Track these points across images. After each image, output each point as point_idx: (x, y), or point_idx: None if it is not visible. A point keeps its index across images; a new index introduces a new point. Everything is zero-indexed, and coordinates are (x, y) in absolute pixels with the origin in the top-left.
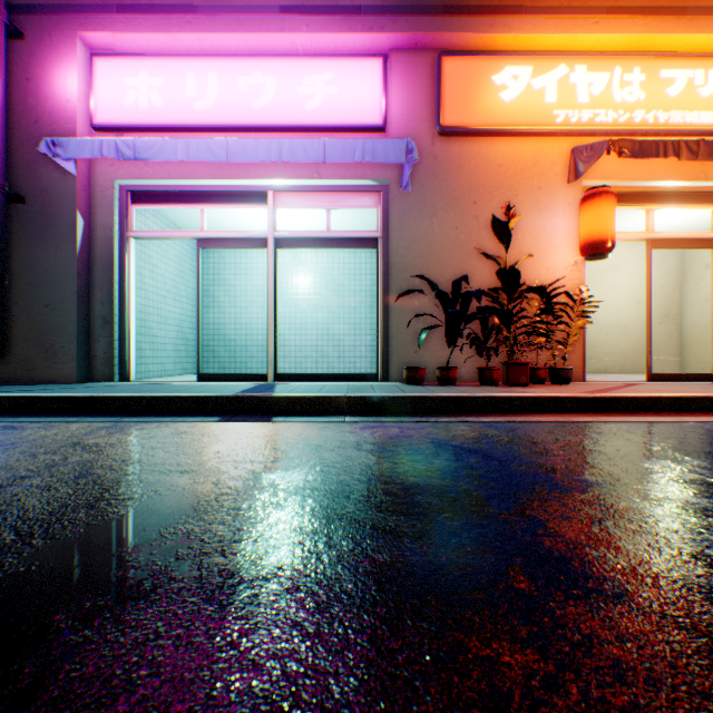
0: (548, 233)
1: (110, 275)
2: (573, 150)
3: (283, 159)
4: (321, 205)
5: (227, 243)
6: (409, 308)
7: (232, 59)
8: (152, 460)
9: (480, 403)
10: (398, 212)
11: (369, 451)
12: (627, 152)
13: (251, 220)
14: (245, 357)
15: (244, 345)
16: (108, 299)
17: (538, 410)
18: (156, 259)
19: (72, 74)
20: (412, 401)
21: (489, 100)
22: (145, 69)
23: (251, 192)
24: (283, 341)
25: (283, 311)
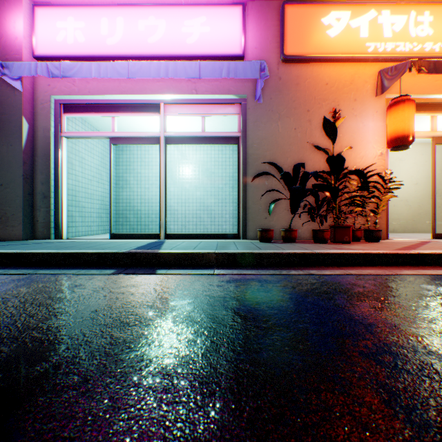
0: (361, 132)
1: (48, 163)
2: (380, 72)
3: (169, 76)
4: (198, 113)
5: (131, 140)
6: (261, 186)
7: (133, 8)
8: (25, 323)
9: (320, 258)
10: (253, 117)
11: (235, 310)
12: (424, 69)
13: (150, 127)
14: (148, 221)
15: (147, 214)
16: (46, 180)
17: (366, 264)
18: (84, 153)
19: (19, 18)
20: (267, 256)
21: (319, 36)
22: (71, 15)
23: (148, 104)
24: (173, 211)
25: (173, 190)
